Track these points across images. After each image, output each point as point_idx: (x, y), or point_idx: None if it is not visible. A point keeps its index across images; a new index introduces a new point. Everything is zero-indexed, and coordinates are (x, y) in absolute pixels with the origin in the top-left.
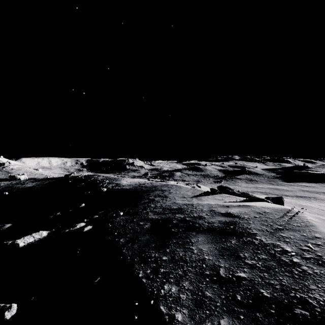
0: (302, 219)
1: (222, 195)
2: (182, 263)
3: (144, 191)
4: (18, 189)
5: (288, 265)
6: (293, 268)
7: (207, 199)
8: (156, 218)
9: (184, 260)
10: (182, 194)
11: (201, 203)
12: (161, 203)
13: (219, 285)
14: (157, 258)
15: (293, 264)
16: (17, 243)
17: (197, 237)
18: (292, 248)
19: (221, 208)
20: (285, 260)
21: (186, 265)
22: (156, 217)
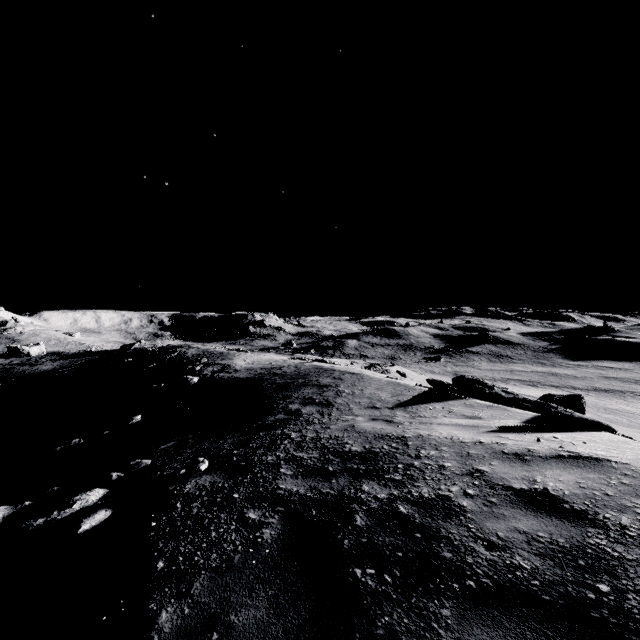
0: None
1: (470, 403)
2: None
3: (279, 386)
4: (21, 376)
5: None
6: None
7: (435, 415)
8: (301, 495)
9: None
10: (368, 398)
11: (429, 436)
12: (316, 427)
13: None
14: None
15: None
16: None
17: None
18: None
19: (504, 465)
20: None
21: None
22: (301, 490)
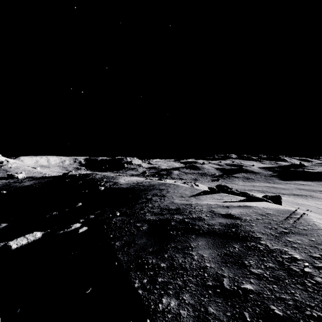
0: (309, 222)
1: (221, 195)
2: (182, 272)
3: (142, 190)
4: (15, 188)
5: (299, 276)
6: (305, 280)
7: (206, 199)
8: (154, 219)
9: (183, 267)
10: (180, 193)
11: (200, 203)
12: (159, 203)
13: (223, 299)
14: (154, 265)
15: (305, 275)
16: (9, 245)
17: (197, 241)
18: (301, 254)
19: (221, 209)
20: (295, 269)
21: (186, 274)
22: (154, 218)
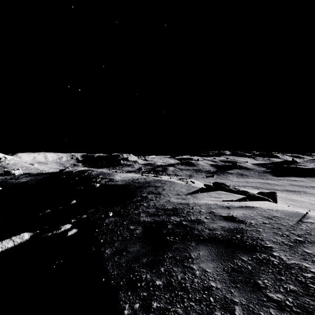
0: None
1: (218, 192)
2: (182, 294)
3: (137, 187)
4: (11, 184)
5: None
6: None
7: (203, 197)
8: (149, 221)
9: (183, 287)
10: (176, 191)
11: (198, 202)
12: (154, 201)
13: None
14: (148, 283)
15: None
16: None
17: (197, 251)
18: None
19: (221, 209)
20: None
21: (186, 298)
22: (149, 220)
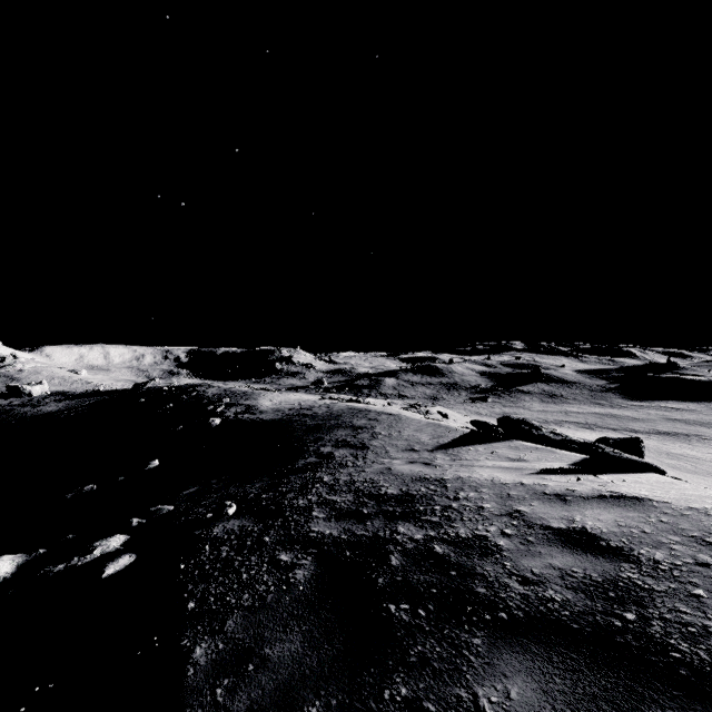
0: None
1: (515, 445)
2: None
3: (310, 428)
4: (22, 418)
5: None
6: None
7: (478, 458)
8: (334, 537)
9: None
10: (406, 440)
11: (469, 478)
12: (350, 470)
13: None
14: None
15: None
16: None
17: (499, 678)
18: None
19: (544, 505)
20: None
21: None
22: (334, 532)
